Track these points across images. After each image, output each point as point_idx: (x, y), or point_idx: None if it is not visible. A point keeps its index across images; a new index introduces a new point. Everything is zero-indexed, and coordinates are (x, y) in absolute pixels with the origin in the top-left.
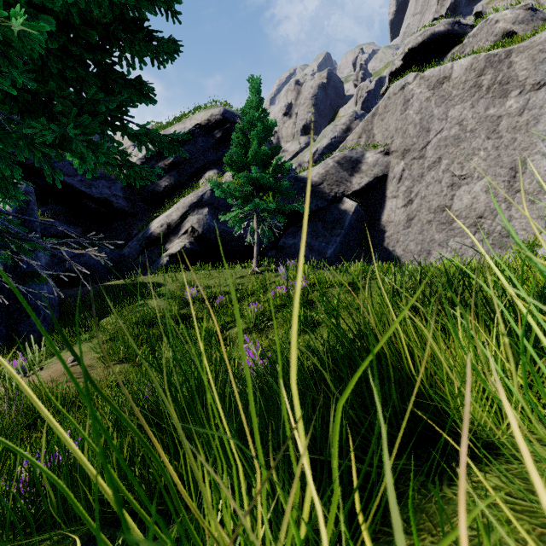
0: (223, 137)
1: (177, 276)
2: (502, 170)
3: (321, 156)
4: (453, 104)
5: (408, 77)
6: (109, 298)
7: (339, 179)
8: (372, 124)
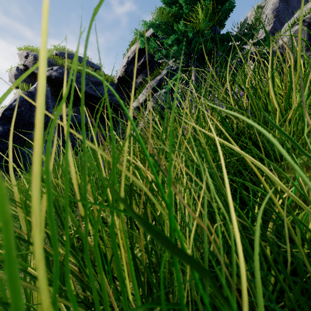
0: None
1: None
2: None
3: None
4: None
5: None
6: None
7: (310, 43)
8: None
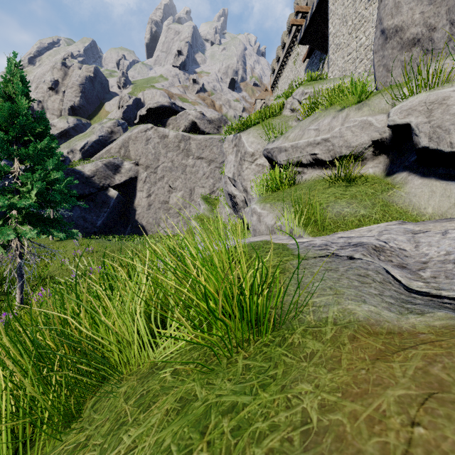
0: None
1: None
2: (187, 189)
3: (91, 148)
4: (169, 151)
5: (149, 126)
6: None
7: (106, 175)
8: (128, 143)
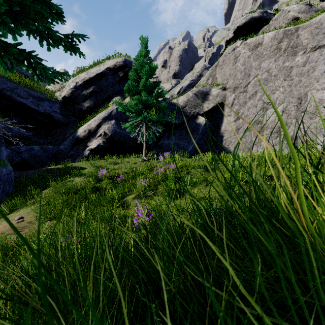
0: (124, 76)
1: (94, 163)
2: (293, 99)
3: (184, 91)
4: (264, 59)
5: (237, 43)
6: (48, 176)
7: (196, 104)
8: (215, 71)
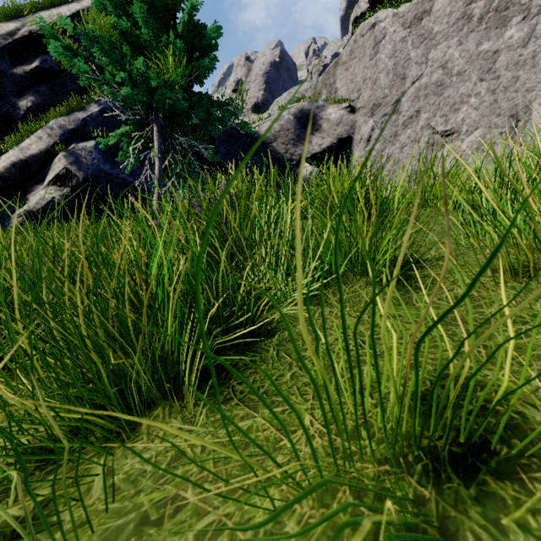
0: None
1: None
2: (500, 119)
3: None
4: (435, 43)
5: (378, 14)
6: None
7: (296, 137)
8: (334, 76)
